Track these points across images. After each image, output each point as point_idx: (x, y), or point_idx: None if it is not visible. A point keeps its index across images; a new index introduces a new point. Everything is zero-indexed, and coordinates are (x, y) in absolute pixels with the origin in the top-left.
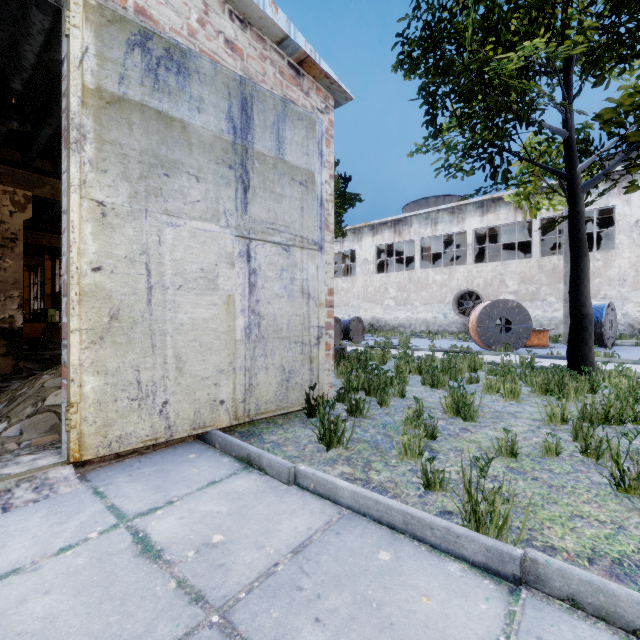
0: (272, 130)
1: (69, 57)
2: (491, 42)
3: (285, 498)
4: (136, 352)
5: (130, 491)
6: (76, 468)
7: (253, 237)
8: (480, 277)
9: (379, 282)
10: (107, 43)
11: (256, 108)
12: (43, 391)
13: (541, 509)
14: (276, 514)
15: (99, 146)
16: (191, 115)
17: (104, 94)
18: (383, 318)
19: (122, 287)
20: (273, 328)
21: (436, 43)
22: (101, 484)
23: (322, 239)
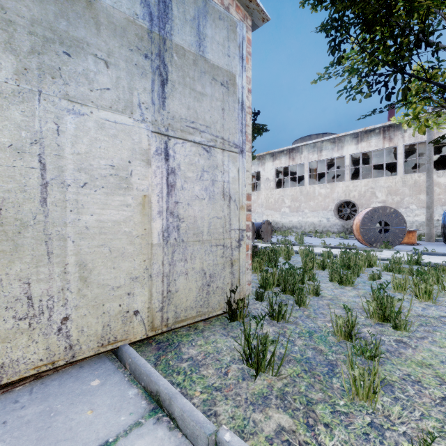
0: (192, 24)
1: None
2: None
3: None
4: (25, 261)
5: None
6: None
7: (171, 134)
8: (355, 190)
9: (277, 195)
10: None
11: None
12: None
13: None
14: None
15: None
16: None
17: None
18: (280, 221)
19: (5, 182)
20: (193, 231)
21: None
22: None
23: (243, 142)
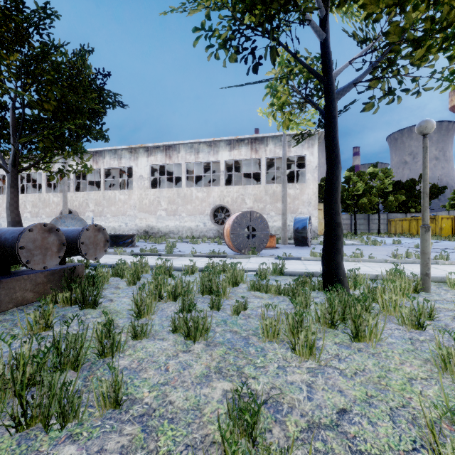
0: None
1: None
2: None
3: None
4: None
5: None
6: None
7: None
8: (229, 196)
9: (153, 196)
10: None
11: None
12: None
13: None
14: None
15: None
16: None
17: None
18: (156, 226)
19: None
20: None
21: None
22: None
23: None
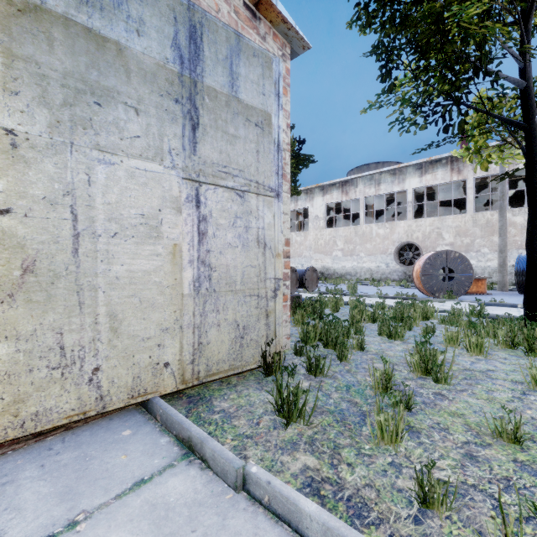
0: (224, 64)
1: None
2: None
3: (229, 519)
4: (58, 311)
5: (29, 498)
6: None
7: (203, 180)
8: (419, 231)
9: (328, 236)
10: None
11: (206, 38)
12: None
13: None
14: None
15: (8, 62)
16: (129, 37)
17: None
18: (332, 267)
19: (39, 234)
20: (226, 280)
21: None
22: None
23: (279, 185)
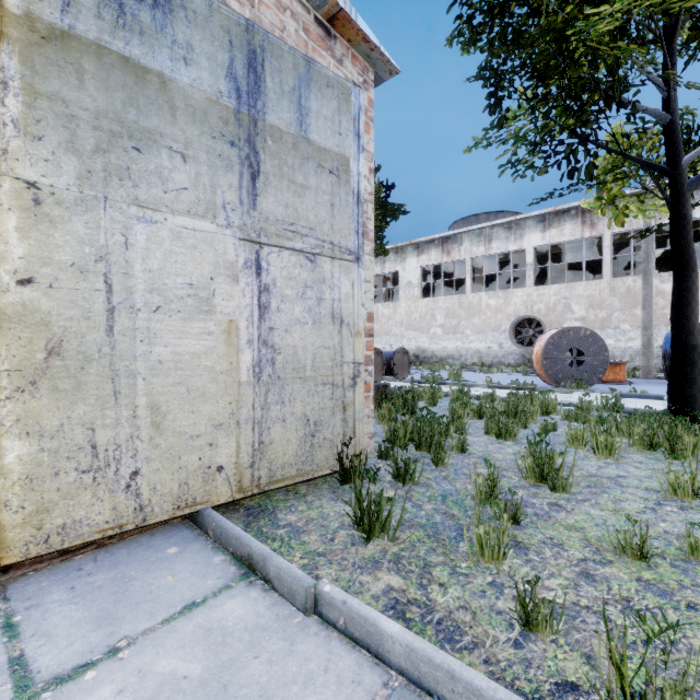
0: (291, 97)
1: None
2: None
3: (298, 644)
4: (89, 402)
5: (59, 623)
6: None
7: (265, 241)
8: (541, 301)
9: (425, 308)
10: None
11: (269, 66)
12: None
13: None
14: (280, 685)
15: (29, 100)
16: (174, 67)
17: (38, 24)
18: (429, 348)
19: (67, 308)
20: (293, 365)
21: (504, 2)
22: (22, 607)
23: (359, 247)
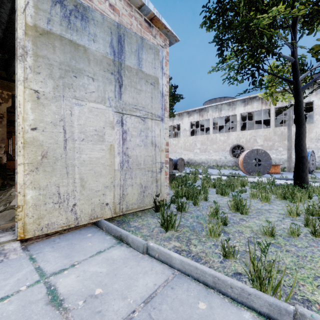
0: (135, 54)
1: (17, 7)
2: (253, 10)
3: (141, 263)
4: (57, 176)
5: (51, 257)
6: (22, 243)
7: (124, 112)
8: (243, 138)
9: (192, 140)
10: (40, 0)
11: (126, 41)
12: (10, 197)
13: (295, 272)
14: (135, 274)
15: (35, 58)
16: (89, 43)
17: (38, 29)
18: (194, 159)
19: (49, 139)
20: (136, 163)
21: (224, 11)
22: (35, 253)
23: (163, 114)
